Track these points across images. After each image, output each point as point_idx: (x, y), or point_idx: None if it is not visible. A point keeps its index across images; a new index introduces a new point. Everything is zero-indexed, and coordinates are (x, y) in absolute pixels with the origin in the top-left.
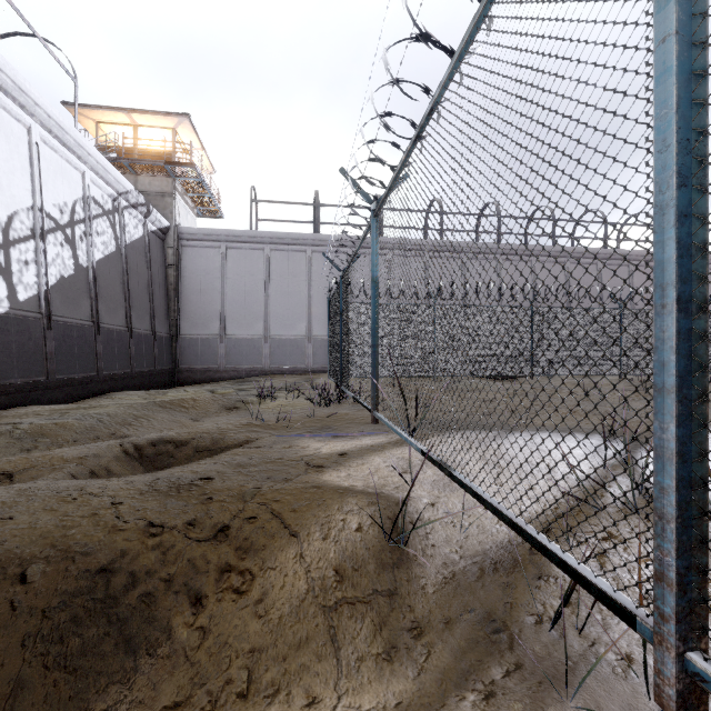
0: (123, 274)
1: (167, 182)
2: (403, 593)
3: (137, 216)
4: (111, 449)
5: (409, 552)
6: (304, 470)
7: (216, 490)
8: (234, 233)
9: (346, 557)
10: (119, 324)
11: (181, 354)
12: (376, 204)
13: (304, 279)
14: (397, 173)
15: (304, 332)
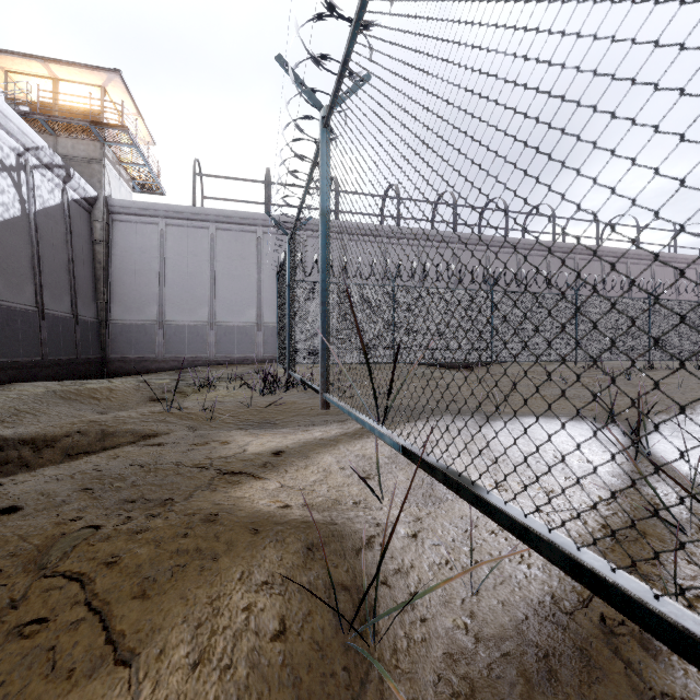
0: (32, 245)
1: (94, 147)
2: None
3: (52, 179)
4: None
5: (383, 648)
6: (209, 483)
7: None
8: (175, 209)
9: None
10: (25, 303)
11: (112, 342)
12: (326, 109)
13: (254, 262)
14: (356, 20)
15: (254, 319)
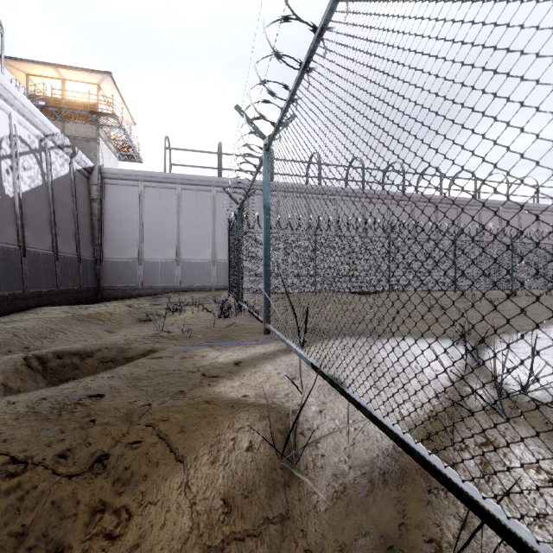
0: (50, 205)
1: (91, 129)
2: (295, 517)
3: (63, 155)
4: (13, 363)
5: (300, 467)
6: (200, 382)
7: (101, 411)
8: (151, 174)
9: (235, 483)
10: (45, 249)
11: (104, 275)
12: (267, 139)
13: (210, 213)
14: (287, 104)
15: (210, 257)
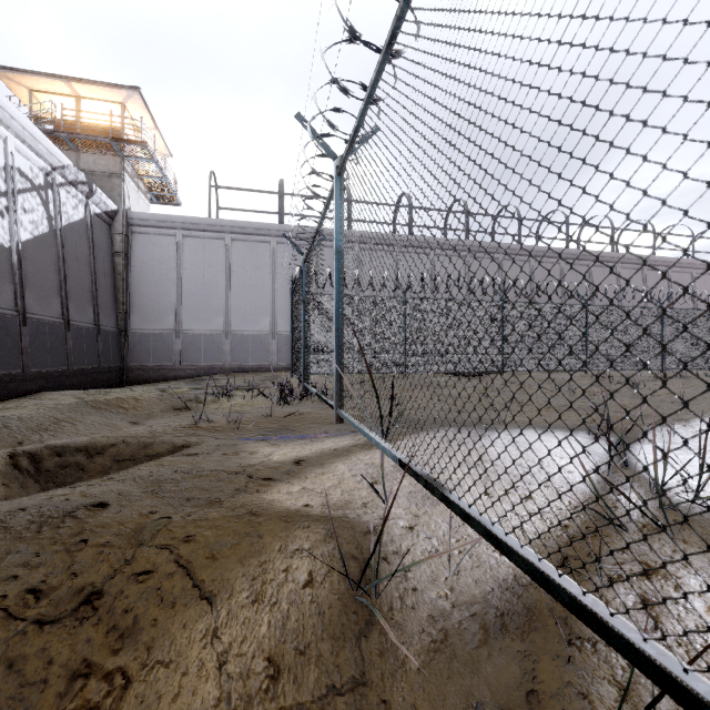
0: (59, 259)
1: (114, 162)
2: (375, 680)
3: (76, 195)
4: None
5: (382, 606)
6: (244, 486)
7: (99, 526)
8: (192, 221)
9: (286, 631)
10: (52, 316)
11: (131, 351)
12: (340, 160)
13: (268, 271)
14: (365, 104)
15: (268, 328)
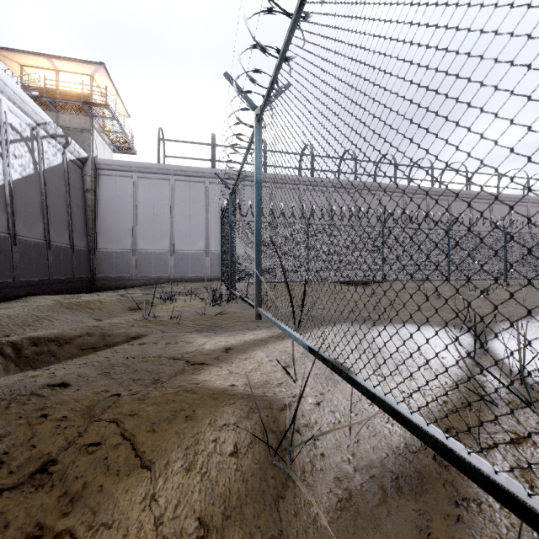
0: (42, 194)
1: (85, 120)
2: (291, 536)
3: (56, 145)
4: None
5: (296, 471)
6: (182, 369)
7: (58, 403)
8: (144, 165)
9: (215, 494)
10: (37, 238)
11: (98, 265)
12: (259, 109)
13: (203, 205)
14: (280, 59)
15: (203, 248)
